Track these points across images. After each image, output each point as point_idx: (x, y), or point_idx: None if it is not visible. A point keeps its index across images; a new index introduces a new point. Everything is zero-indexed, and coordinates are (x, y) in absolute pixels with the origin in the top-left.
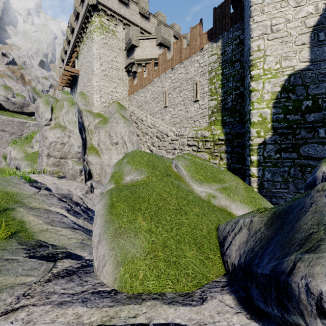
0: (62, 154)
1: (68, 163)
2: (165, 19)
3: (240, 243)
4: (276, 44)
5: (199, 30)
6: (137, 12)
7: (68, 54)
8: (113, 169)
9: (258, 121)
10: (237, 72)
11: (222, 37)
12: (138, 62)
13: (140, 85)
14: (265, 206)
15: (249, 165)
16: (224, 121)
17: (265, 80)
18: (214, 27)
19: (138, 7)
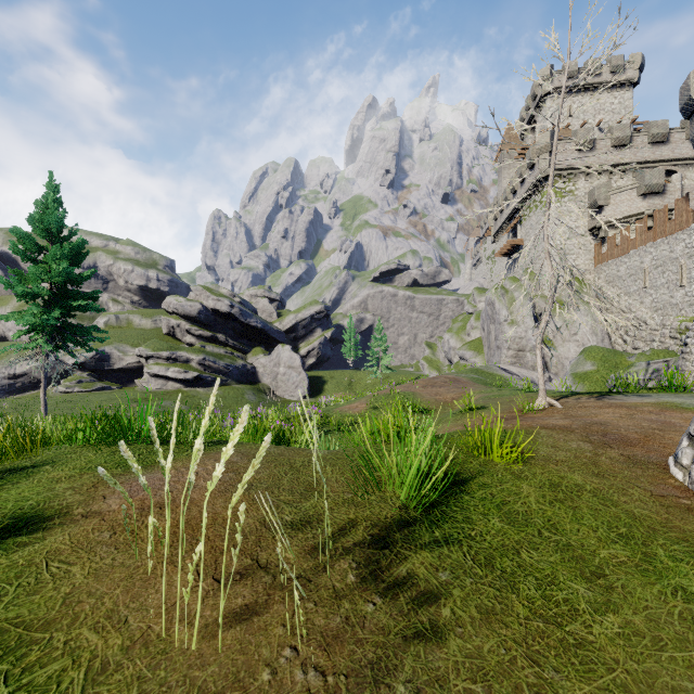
0: (520, 347)
1: (526, 355)
2: (665, 125)
3: None
4: None
5: (685, 206)
6: (608, 147)
7: (504, 215)
8: (573, 362)
9: None
10: None
11: None
12: (607, 225)
13: (610, 255)
14: None
15: None
16: None
17: None
18: None
19: (610, 140)
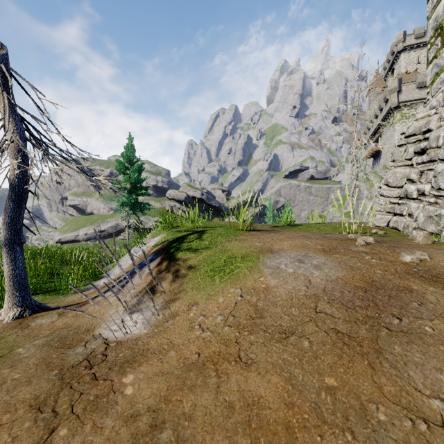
0: None
1: None
2: None
3: None
4: None
5: None
6: None
7: (371, 131)
8: None
9: None
10: None
11: None
12: None
13: None
14: None
15: None
16: None
17: None
18: None
19: None
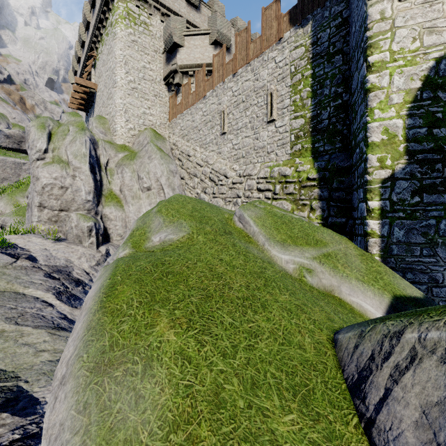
0: (63, 203)
1: (71, 217)
2: (224, 10)
3: (427, 404)
4: (414, 7)
5: (276, 10)
6: None
7: (81, 63)
8: (135, 224)
9: (381, 141)
10: (338, 70)
11: (313, 17)
12: (183, 70)
13: (185, 104)
14: (401, 287)
15: (364, 216)
16: (316, 150)
17: (394, 69)
18: (299, 3)
19: None
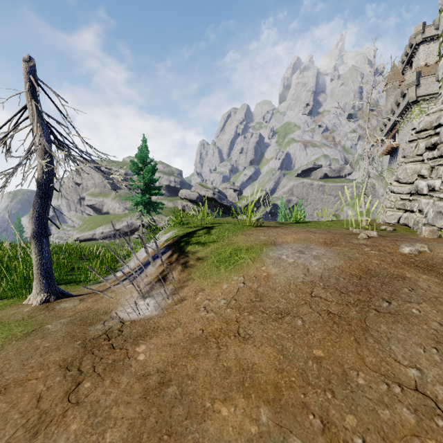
0: None
1: None
2: None
3: None
4: None
5: None
6: None
7: (387, 127)
8: None
9: None
10: None
11: None
12: None
13: None
14: None
15: None
16: None
17: None
18: None
19: None
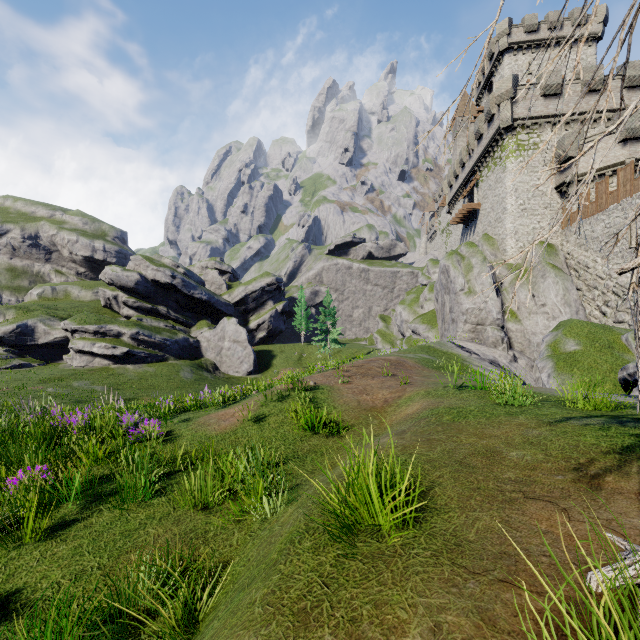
0: (479, 320)
1: (487, 330)
2: None
3: None
4: None
5: None
6: (577, 93)
7: (460, 179)
8: (547, 339)
9: None
10: None
11: None
12: (579, 179)
13: (583, 213)
14: None
15: None
16: None
17: None
18: None
19: (579, 84)
